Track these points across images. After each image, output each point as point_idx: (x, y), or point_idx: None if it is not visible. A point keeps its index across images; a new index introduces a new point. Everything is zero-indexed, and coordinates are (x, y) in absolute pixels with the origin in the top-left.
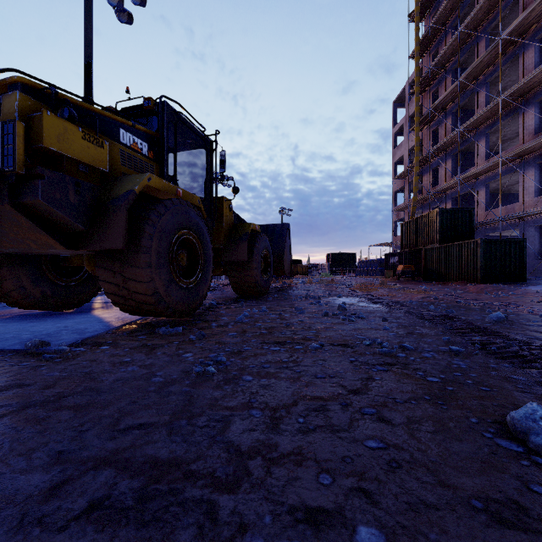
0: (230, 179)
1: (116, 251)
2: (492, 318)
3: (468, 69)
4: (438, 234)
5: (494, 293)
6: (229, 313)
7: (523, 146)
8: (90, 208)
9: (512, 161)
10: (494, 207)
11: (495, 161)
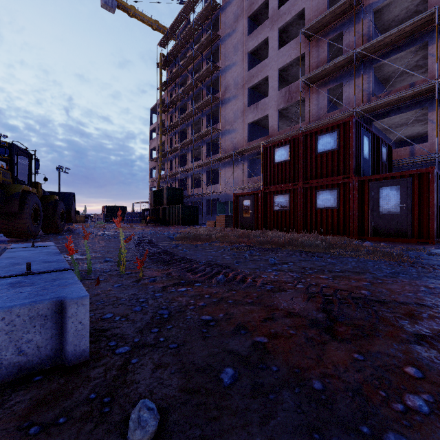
0: (4, 136)
1: (11, 213)
2: (149, 233)
3: (183, 115)
4: (166, 200)
5: (177, 229)
6: (51, 237)
7: (200, 163)
8: (4, 199)
9: (199, 167)
10: (198, 186)
11: (192, 166)
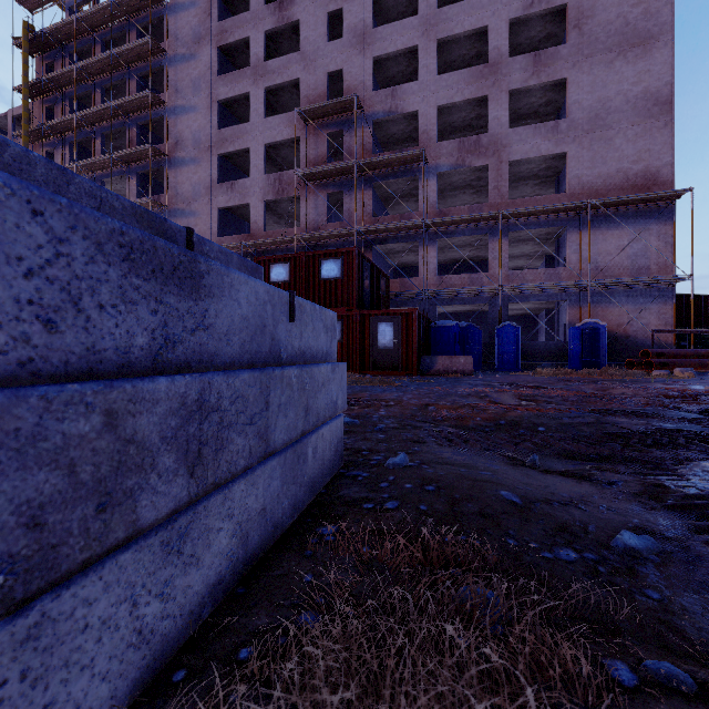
0: None
1: None
2: None
3: (85, 161)
4: None
5: None
6: None
7: None
8: None
9: None
10: None
11: None
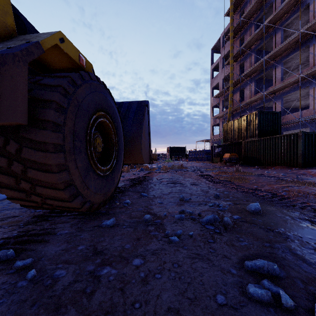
0: None
1: None
2: None
3: (272, 15)
4: (257, 130)
5: None
6: None
7: None
8: None
9: (305, 79)
10: None
11: (295, 78)
